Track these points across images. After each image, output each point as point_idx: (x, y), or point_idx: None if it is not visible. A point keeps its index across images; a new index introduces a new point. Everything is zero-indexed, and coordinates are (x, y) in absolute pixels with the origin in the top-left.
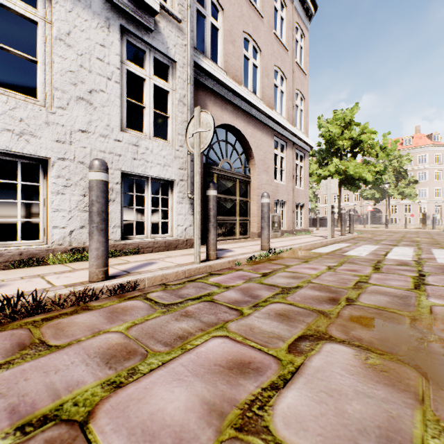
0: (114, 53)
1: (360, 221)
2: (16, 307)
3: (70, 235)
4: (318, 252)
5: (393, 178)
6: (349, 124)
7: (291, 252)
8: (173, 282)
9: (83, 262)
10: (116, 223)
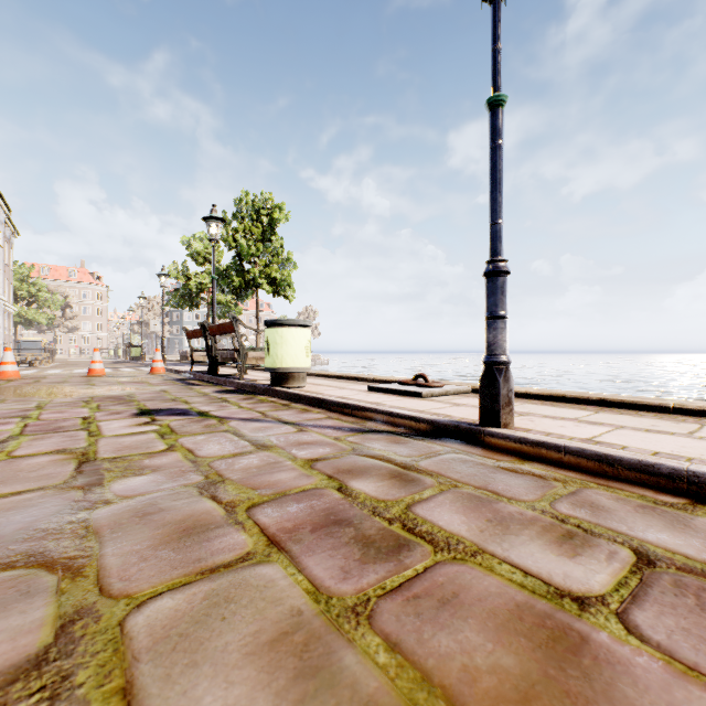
0: None
1: None
2: None
3: None
4: None
5: (60, 313)
6: (27, 278)
7: None
8: None
9: None
10: None
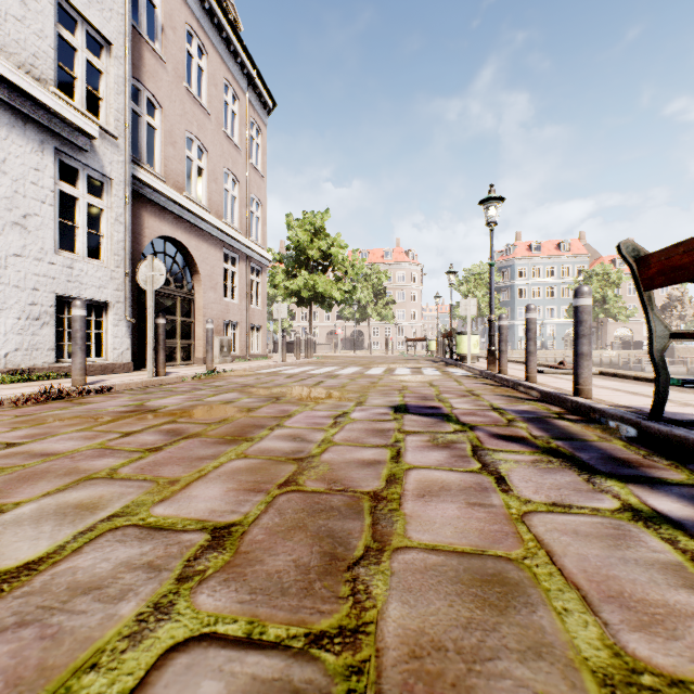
0: (48, 176)
1: (342, 346)
2: (50, 393)
3: (6, 357)
4: (260, 372)
5: (372, 297)
6: (320, 231)
7: (236, 373)
8: (136, 389)
9: (24, 383)
10: (51, 346)
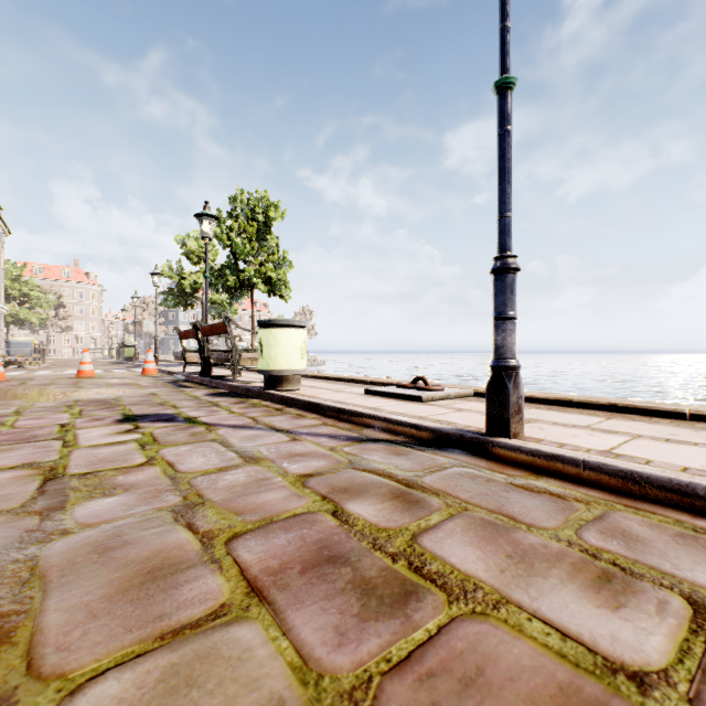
0: None
1: None
2: None
3: None
4: None
5: (54, 313)
6: (19, 277)
7: None
8: None
9: None
10: None
